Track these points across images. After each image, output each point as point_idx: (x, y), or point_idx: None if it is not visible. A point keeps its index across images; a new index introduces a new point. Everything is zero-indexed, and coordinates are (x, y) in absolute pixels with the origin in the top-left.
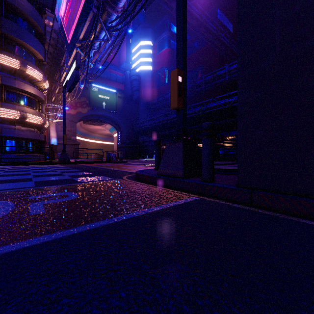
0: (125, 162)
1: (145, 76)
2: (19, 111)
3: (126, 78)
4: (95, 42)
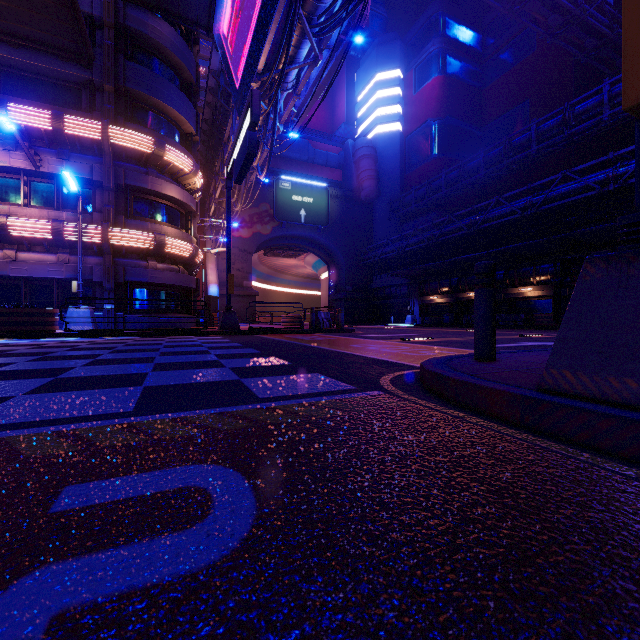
0: (350, 332)
1: (387, 146)
2: (153, 232)
3: (346, 156)
4: (289, 73)
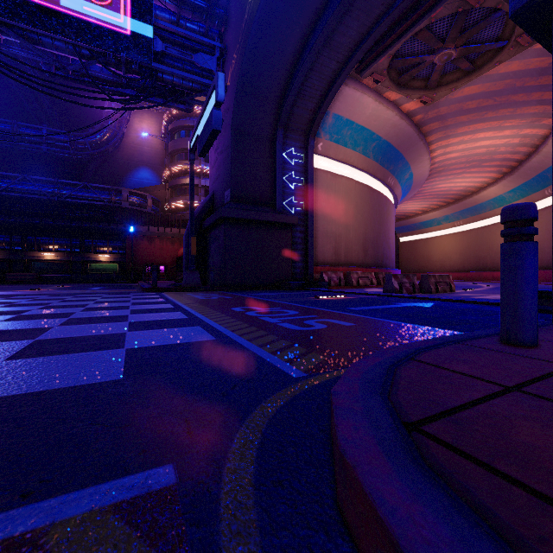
0: None
1: None
2: None
3: None
4: None
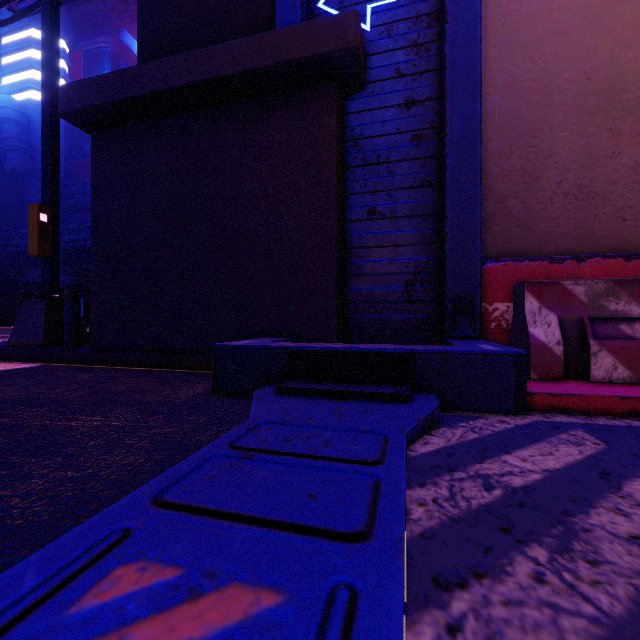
0: None
1: None
2: None
3: None
4: None
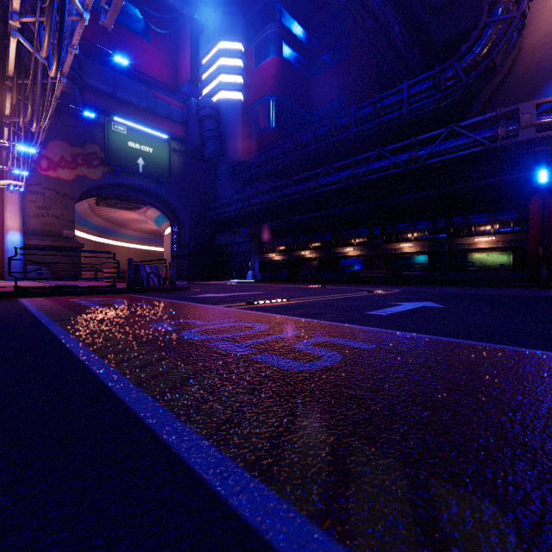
0: (183, 290)
1: (230, 112)
2: None
3: (189, 113)
4: None
